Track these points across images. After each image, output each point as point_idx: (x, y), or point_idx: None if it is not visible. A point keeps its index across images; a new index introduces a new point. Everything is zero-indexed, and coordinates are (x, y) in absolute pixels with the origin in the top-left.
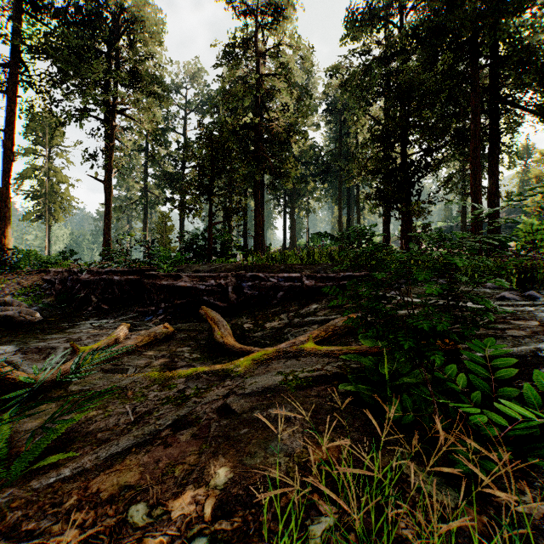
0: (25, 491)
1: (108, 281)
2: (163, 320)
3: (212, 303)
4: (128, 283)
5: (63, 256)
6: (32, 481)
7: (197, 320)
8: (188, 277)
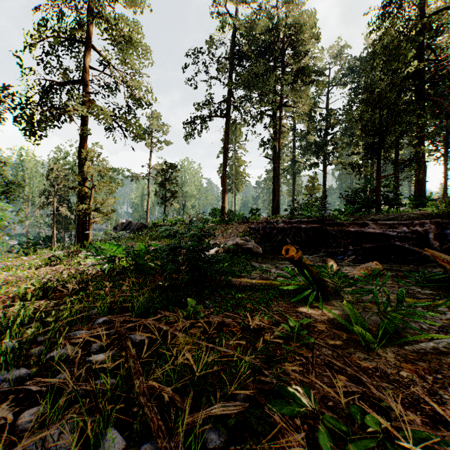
0: (407, 352)
1: (297, 228)
2: (355, 259)
3: (407, 248)
4: (311, 230)
5: (252, 213)
6: (403, 347)
7: (392, 262)
8: (374, 225)
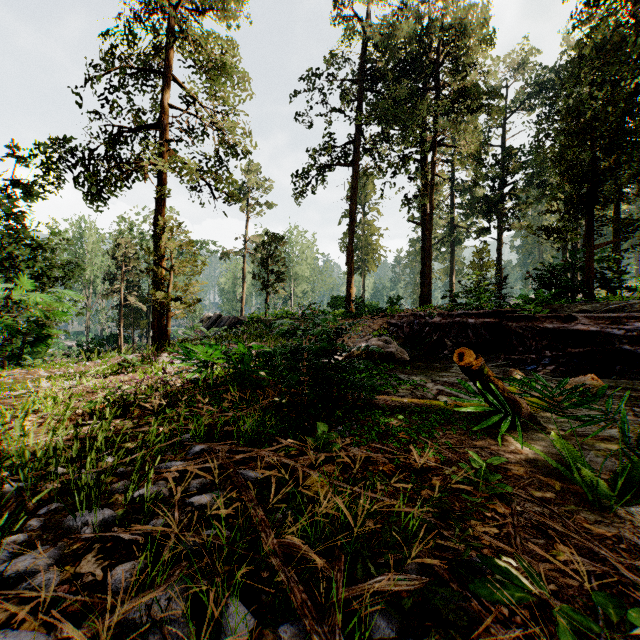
0: None
1: (461, 324)
2: (555, 371)
3: None
4: (483, 327)
5: (390, 302)
6: None
7: (617, 376)
8: (586, 319)
